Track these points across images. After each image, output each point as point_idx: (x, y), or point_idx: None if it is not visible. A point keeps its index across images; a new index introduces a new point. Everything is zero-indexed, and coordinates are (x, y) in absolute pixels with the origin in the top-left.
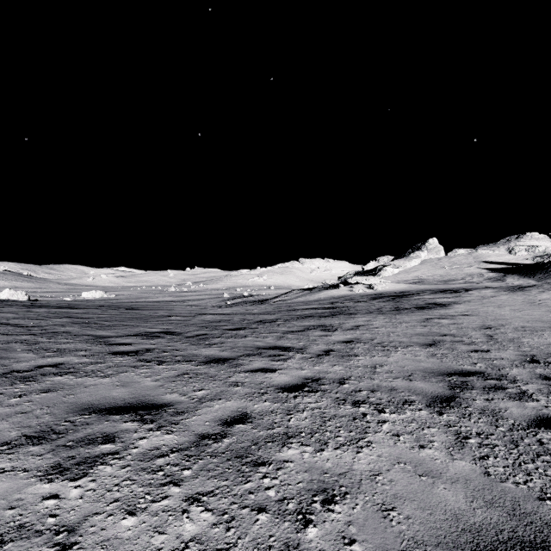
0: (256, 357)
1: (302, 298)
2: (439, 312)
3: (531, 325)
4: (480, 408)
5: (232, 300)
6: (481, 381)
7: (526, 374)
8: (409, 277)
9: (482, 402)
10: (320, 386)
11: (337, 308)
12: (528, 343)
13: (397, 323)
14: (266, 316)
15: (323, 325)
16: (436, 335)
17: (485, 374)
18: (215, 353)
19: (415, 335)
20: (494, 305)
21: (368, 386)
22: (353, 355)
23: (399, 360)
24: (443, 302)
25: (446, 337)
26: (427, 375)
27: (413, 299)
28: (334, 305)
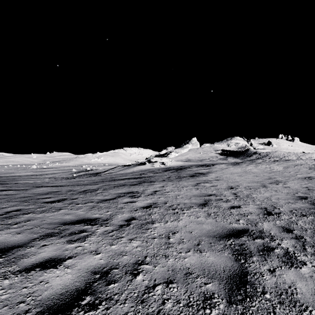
0: (53, 239)
1: (123, 171)
2: (203, 178)
3: (251, 184)
4: (275, 291)
5: (78, 173)
6: (252, 242)
7: (274, 228)
8: (183, 158)
9: (270, 277)
10: (107, 288)
11: (143, 178)
12: (256, 197)
13: (180, 187)
14: (91, 186)
15: (131, 192)
16: (205, 195)
17: (250, 232)
18: (5, 238)
19: (193, 196)
20: (229, 173)
21: (163, 272)
22: (150, 223)
23: (186, 223)
24: (203, 172)
25: (211, 197)
26: (211, 241)
27: (187, 170)
28: (141, 175)
